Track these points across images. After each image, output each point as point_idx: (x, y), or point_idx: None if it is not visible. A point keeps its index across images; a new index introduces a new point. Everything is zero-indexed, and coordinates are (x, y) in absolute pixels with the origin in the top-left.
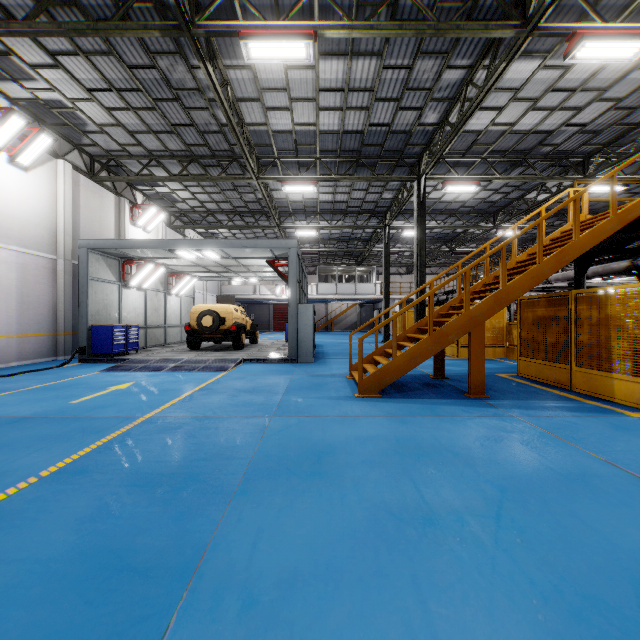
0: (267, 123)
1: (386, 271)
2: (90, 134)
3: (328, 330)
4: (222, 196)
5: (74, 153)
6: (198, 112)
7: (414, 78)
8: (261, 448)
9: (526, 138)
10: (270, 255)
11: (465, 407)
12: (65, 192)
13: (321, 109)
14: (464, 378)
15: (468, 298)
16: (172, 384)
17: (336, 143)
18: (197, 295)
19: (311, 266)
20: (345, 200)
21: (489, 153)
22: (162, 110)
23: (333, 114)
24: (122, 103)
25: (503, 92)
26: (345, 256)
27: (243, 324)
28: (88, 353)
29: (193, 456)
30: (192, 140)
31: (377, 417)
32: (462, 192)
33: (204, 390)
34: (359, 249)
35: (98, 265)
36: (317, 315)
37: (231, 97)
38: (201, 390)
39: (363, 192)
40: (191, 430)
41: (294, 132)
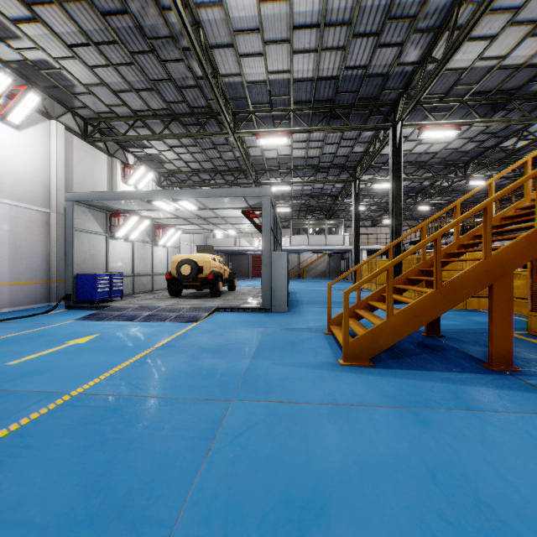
0: (241, 73)
1: (356, 222)
2: (80, 96)
3: (300, 277)
4: (204, 155)
5: (68, 116)
6: (174, 65)
7: (398, 4)
8: (200, 487)
9: (515, 74)
10: (245, 205)
11: (499, 390)
12: (57, 151)
13: (295, 52)
14: (463, 336)
15: (489, 241)
16: (135, 338)
17: (310, 93)
18: (185, 247)
19: (285, 221)
20: (317, 155)
21: (470, 95)
22: (140, 65)
23: (307, 58)
24: (102, 59)
25: (499, 15)
26: (315, 211)
27: (220, 272)
28: (74, 300)
29: (79, 507)
30: (171, 97)
31: (379, 408)
32: (434, 142)
33: (164, 348)
34: (329, 204)
35: (84, 217)
36: (290, 264)
37: (203, 41)
38: (161, 348)
39: (335, 146)
40: (113, 427)
41: (268, 82)
